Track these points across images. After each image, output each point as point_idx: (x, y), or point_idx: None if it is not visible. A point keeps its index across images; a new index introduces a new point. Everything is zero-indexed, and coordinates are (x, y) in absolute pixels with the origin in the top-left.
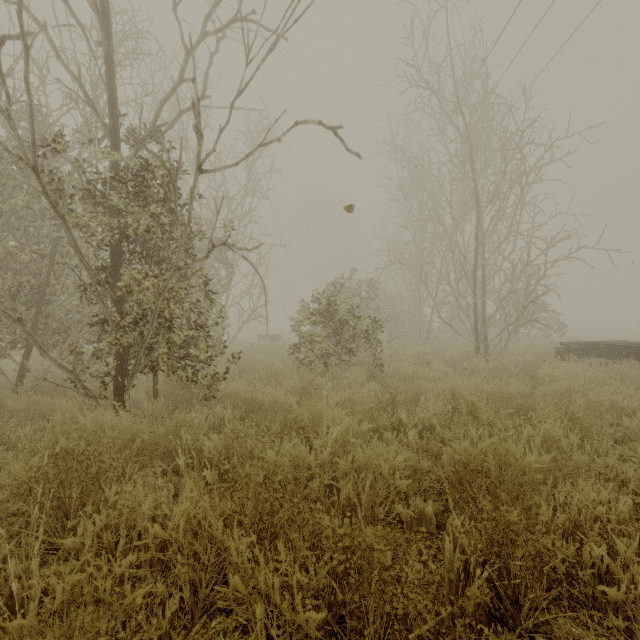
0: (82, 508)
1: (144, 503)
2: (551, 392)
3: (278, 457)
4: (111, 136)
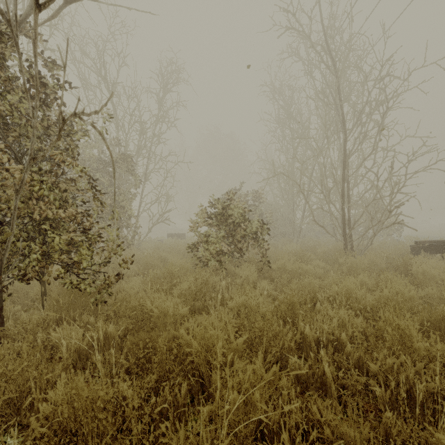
0: None
1: None
2: None
3: None
4: None
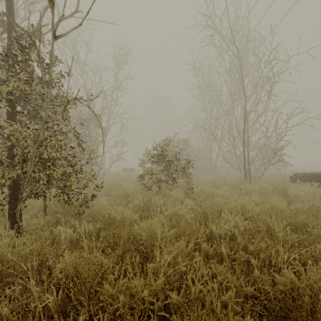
0: None
1: None
2: (306, 208)
3: (114, 290)
4: (8, 31)
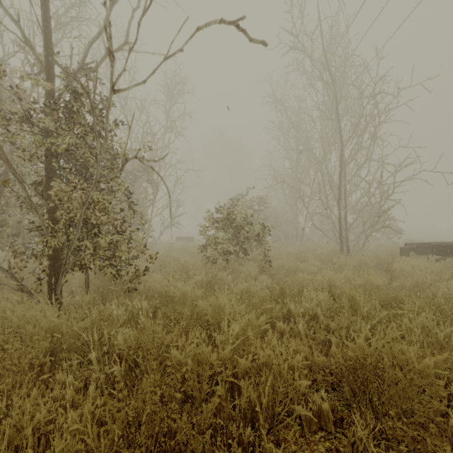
0: None
1: (32, 421)
2: (409, 284)
3: (182, 356)
4: (46, 71)
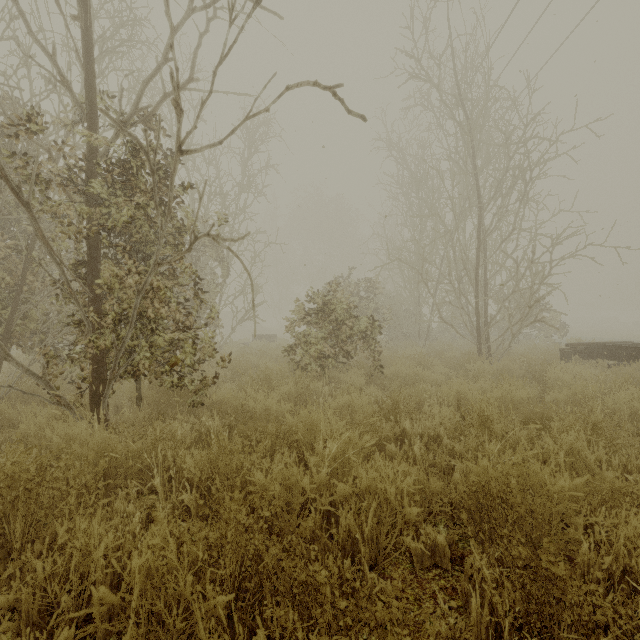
0: (32, 545)
1: (100, 545)
2: (564, 397)
3: (267, 479)
4: (88, 119)
